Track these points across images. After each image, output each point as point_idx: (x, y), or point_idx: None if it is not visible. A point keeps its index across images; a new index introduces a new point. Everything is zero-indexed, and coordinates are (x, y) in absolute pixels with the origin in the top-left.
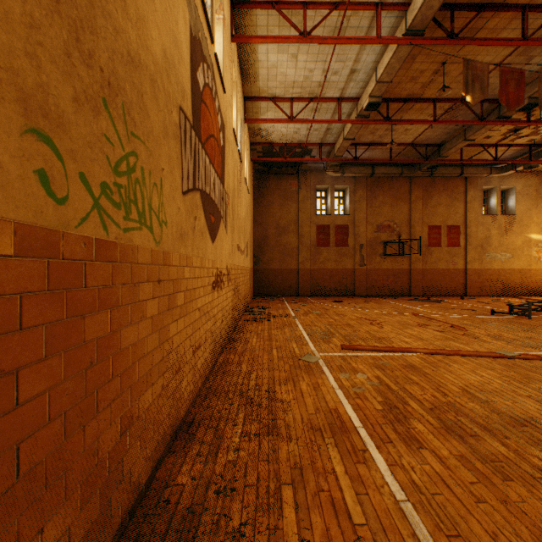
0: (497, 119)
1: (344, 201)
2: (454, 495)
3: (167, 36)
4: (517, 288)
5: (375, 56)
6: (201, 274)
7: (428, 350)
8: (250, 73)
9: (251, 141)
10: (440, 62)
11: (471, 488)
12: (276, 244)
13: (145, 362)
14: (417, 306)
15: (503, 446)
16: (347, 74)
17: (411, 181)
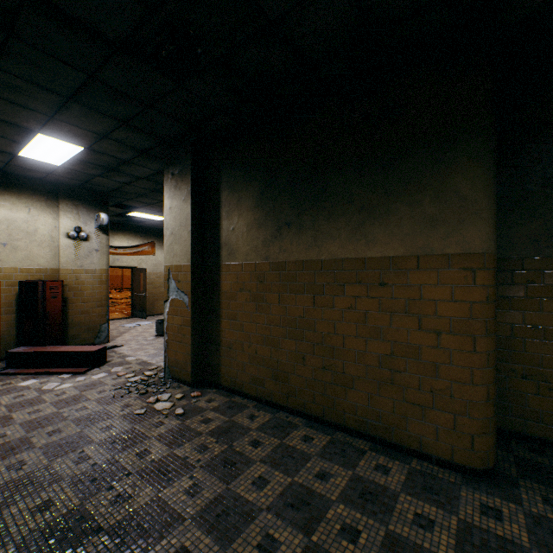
0: None
1: None
2: None
3: None
4: None
5: None
6: None
7: None
8: None
9: None
10: None
11: None
12: None
13: None
14: None
15: None
16: None
17: None
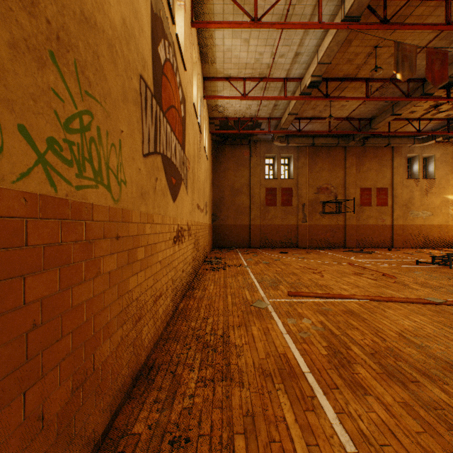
0: (421, 96)
1: (289, 168)
2: (402, 447)
3: (126, 6)
4: (436, 241)
5: (316, 40)
6: (163, 230)
7: (365, 296)
8: (208, 56)
9: (209, 116)
10: (373, 46)
11: (418, 438)
12: (231, 203)
13: (101, 317)
14: (351, 257)
15: (443, 393)
16: (292, 56)
17: (345, 150)
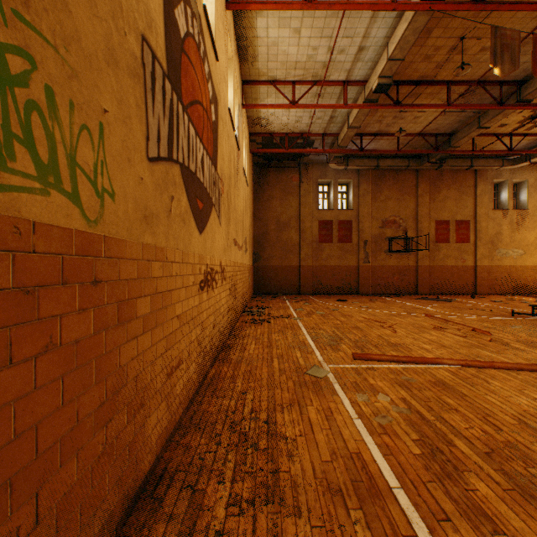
0: (517, 104)
1: (347, 196)
2: None
3: None
4: (529, 286)
5: (387, 30)
6: (183, 272)
7: (457, 361)
8: (248, 52)
9: (250, 132)
10: (459, 36)
11: None
12: (276, 240)
13: (57, 421)
14: (427, 306)
15: None
16: (355, 52)
17: (417, 174)
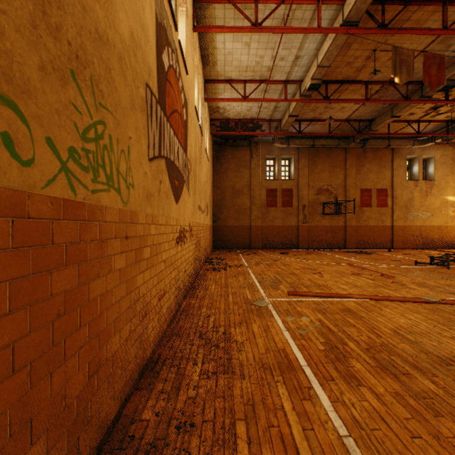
0: (420, 99)
1: (289, 169)
2: (391, 431)
3: (134, 20)
4: (435, 242)
5: (316, 44)
6: (166, 231)
7: (363, 296)
8: (209, 59)
9: (210, 118)
10: (372, 49)
11: (406, 423)
12: (232, 205)
13: (113, 311)
14: (351, 258)
15: (432, 384)
16: (292, 59)
17: (346, 151)
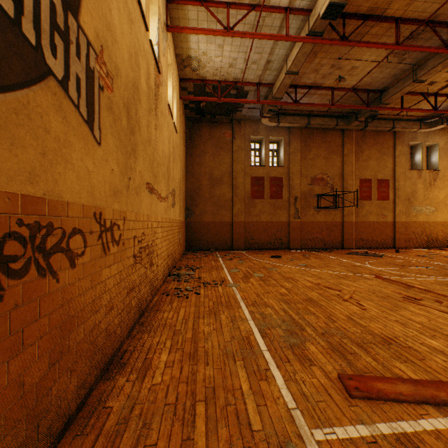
0: None
1: (278, 154)
2: None
3: None
4: (440, 240)
5: None
6: None
7: None
8: None
9: (180, 76)
10: None
11: None
12: (209, 195)
13: None
14: (365, 263)
15: None
16: None
17: (343, 135)
